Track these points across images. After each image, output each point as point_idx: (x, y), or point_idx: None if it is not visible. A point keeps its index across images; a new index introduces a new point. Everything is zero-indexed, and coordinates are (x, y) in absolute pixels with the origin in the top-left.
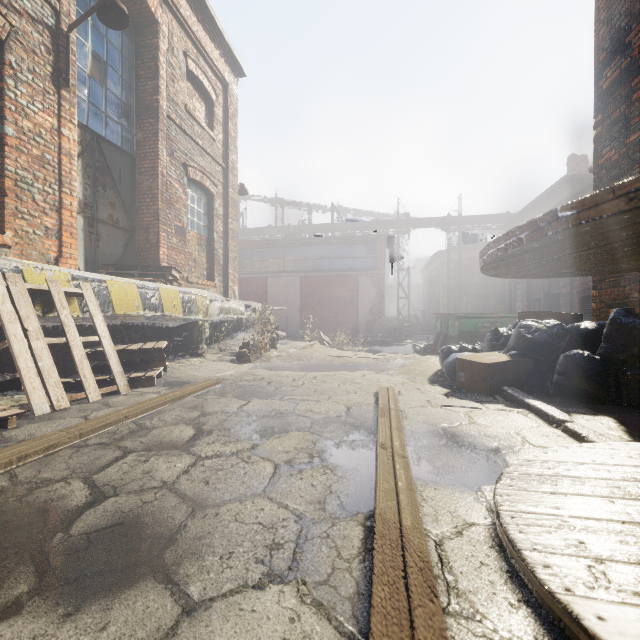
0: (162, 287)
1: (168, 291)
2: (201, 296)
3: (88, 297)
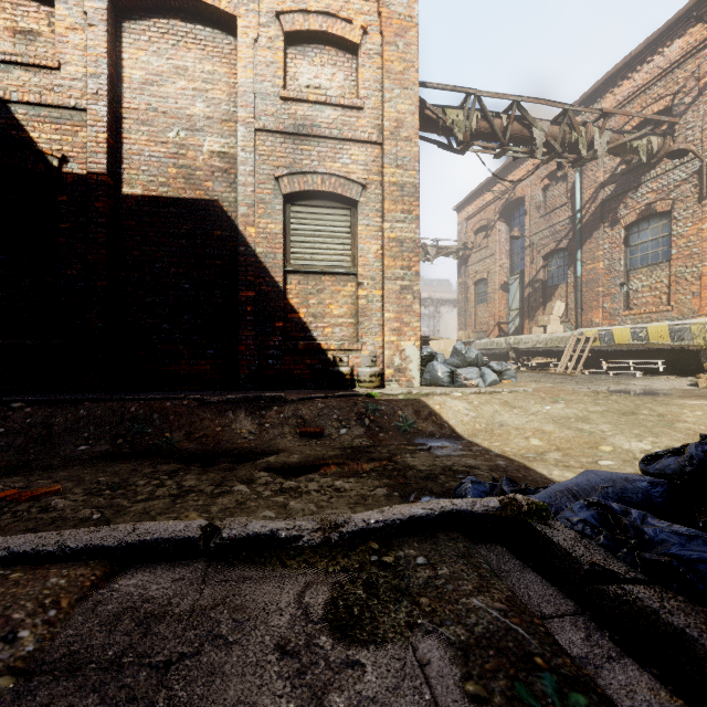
0: (651, 325)
1: (656, 327)
2: (701, 324)
3: (591, 339)
